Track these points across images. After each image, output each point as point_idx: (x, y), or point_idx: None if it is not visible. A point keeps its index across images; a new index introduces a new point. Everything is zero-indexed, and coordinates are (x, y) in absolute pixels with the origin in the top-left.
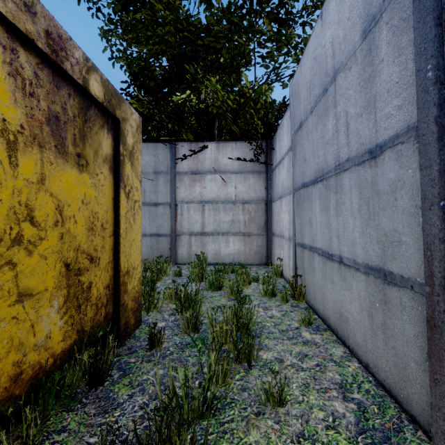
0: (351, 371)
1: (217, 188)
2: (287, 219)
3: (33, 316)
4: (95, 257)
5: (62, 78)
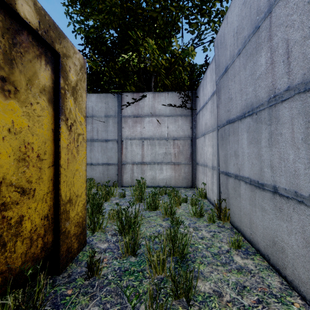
0: None
1: (154, 128)
2: (210, 151)
3: None
4: (28, 189)
5: None
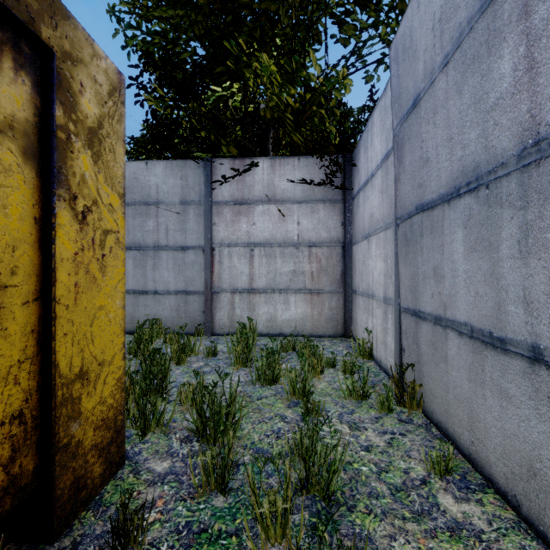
0: None
1: (272, 225)
2: (381, 269)
3: None
4: None
5: None
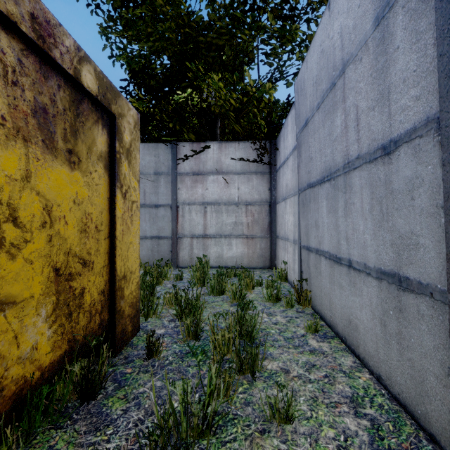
0: (362, 383)
1: (220, 190)
2: (292, 221)
3: (16, 326)
4: (88, 261)
5: (50, 68)
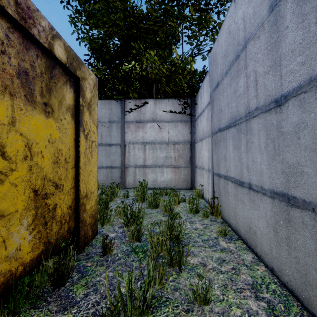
0: (260, 274)
1: (155, 133)
2: (207, 155)
3: (4, 233)
4: (59, 184)
5: (30, 42)
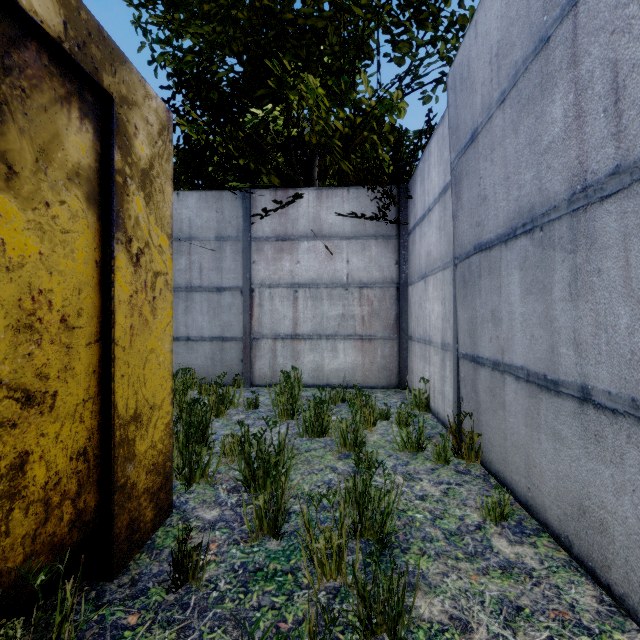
0: None
1: (319, 263)
2: (438, 312)
3: None
4: (41, 393)
5: None
